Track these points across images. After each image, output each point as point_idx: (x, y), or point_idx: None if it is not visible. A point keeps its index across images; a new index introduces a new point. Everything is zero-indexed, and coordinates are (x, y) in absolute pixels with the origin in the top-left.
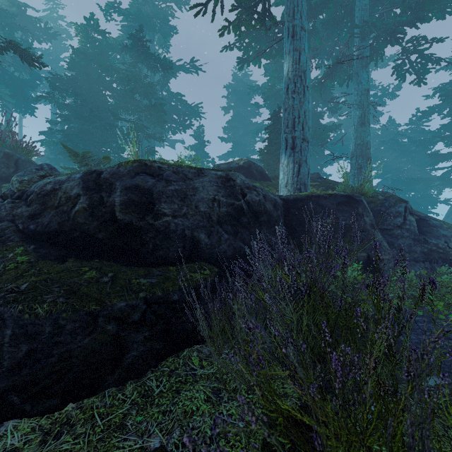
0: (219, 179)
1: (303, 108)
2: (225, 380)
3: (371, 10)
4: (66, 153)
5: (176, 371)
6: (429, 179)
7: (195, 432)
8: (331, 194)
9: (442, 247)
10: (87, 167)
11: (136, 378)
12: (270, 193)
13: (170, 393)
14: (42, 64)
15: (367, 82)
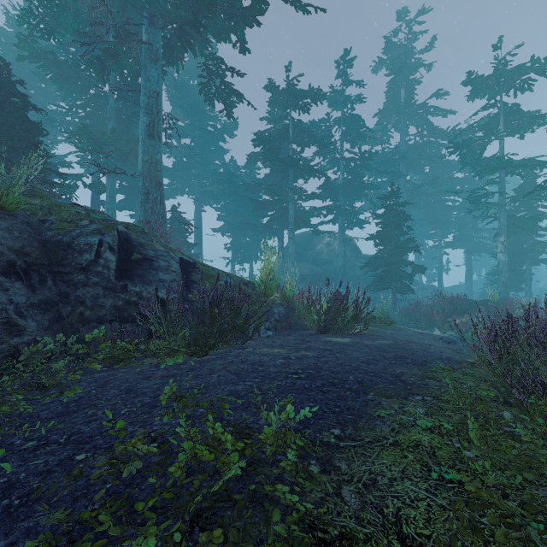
0: None
1: None
2: None
3: None
4: None
5: None
6: (255, 225)
7: None
8: None
9: (146, 297)
10: None
11: None
12: None
13: None
14: None
15: (157, 83)
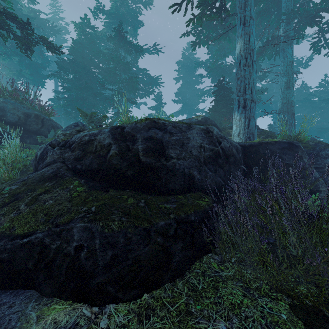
0: (202, 131)
1: (251, 77)
2: (245, 280)
3: (293, 1)
4: (68, 113)
5: (206, 273)
6: None
7: (250, 320)
8: (276, 141)
9: None
10: (93, 123)
11: (180, 276)
12: (232, 141)
13: (210, 289)
14: (61, 52)
15: (292, 56)
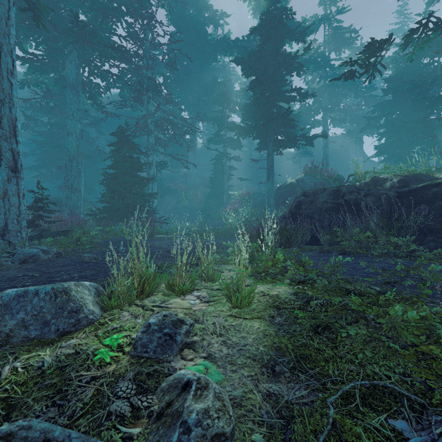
0: (332, 191)
1: None
2: None
3: None
4: (386, 160)
5: None
6: None
7: None
8: None
9: None
10: (339, 184)
11: None
12: (384, 190)
13: None
14: (326, 136)
15: None
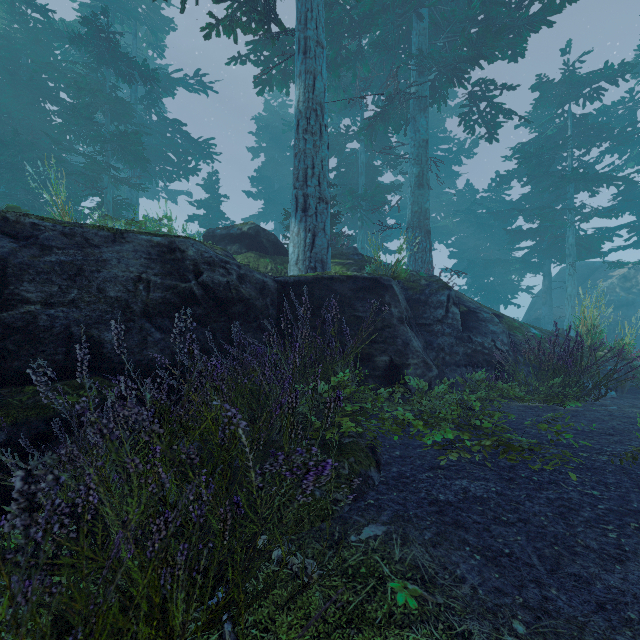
0: (156, 249)
1: (319, 155)
2: None
3: (432, 37)
4: None
5: None
6: (507, 261)
7: None
8: (350, 276)
9: (488, 347)
10: None
11: None
12: (257, 272)
13: None
14: None
15: (426, 131)
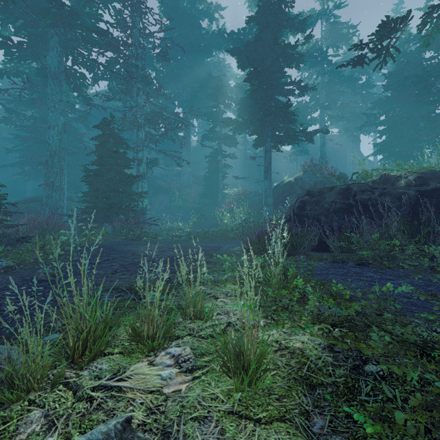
0: (341, 190)
1: None
2: None
3: None
4: (385, 159)
5: None
6: None
7: None
8: None
9: None
10: (342, 182)
11: None
12: (402, 188)
13: None
14: (328, 132)
15: None
